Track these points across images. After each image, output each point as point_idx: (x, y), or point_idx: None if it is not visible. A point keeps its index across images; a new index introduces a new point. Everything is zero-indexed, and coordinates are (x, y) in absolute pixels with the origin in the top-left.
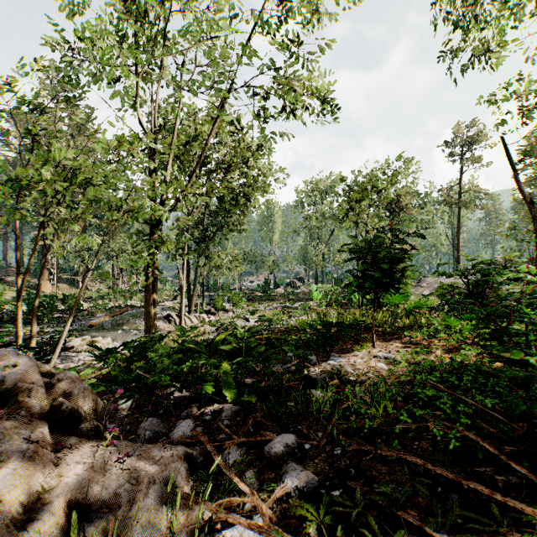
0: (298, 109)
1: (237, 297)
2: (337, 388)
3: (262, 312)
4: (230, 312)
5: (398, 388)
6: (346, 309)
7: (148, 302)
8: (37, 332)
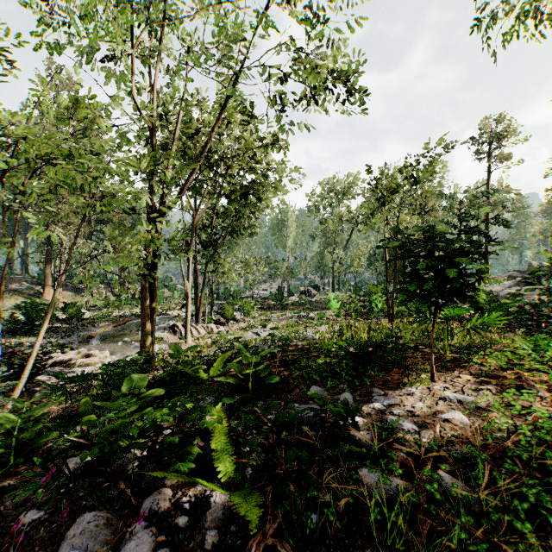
0: (316, 90)
1: (249, 306)
2: (401, 463)
3: (275, 322)
4: (240, 322)
5: (536, 489)
6: (367, 319)
7: (144, 312)
8: (15, 347)
